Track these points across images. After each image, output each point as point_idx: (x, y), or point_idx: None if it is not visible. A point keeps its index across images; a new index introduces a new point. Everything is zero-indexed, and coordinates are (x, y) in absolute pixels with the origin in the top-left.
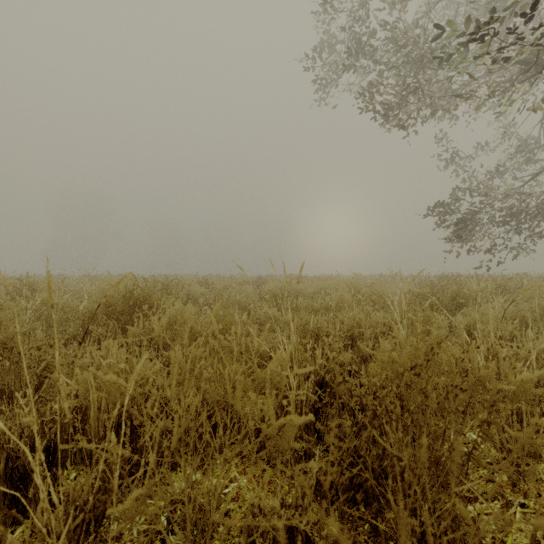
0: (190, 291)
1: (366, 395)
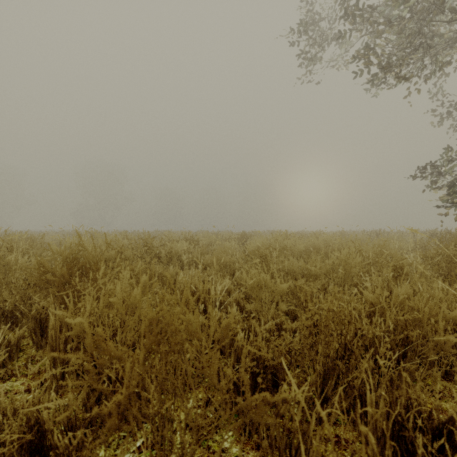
0: (173, 248)
1: None
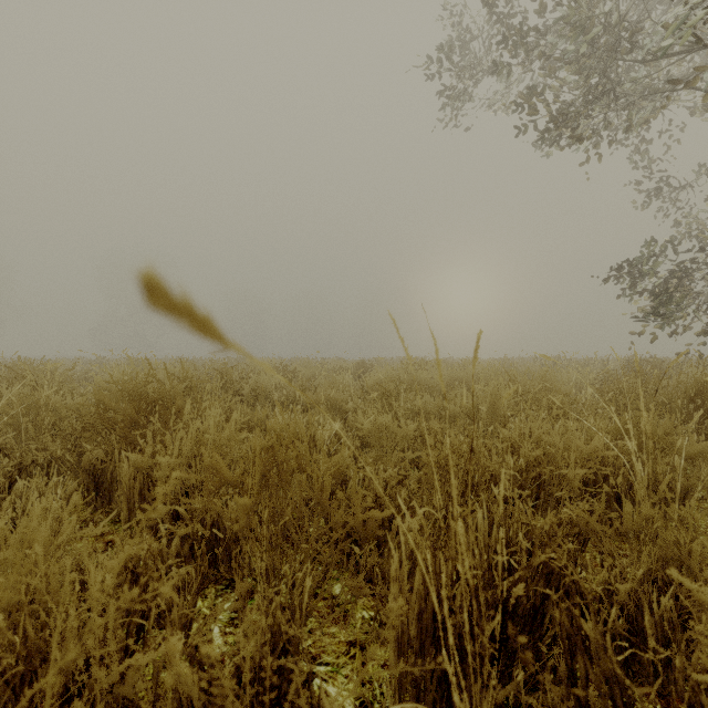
0: (260, 382)
1: None
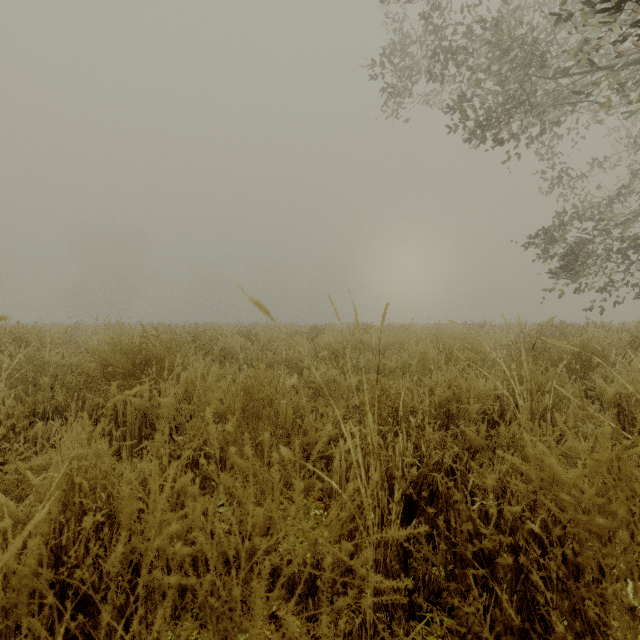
0: (227, 344)
1: (531, 575)
